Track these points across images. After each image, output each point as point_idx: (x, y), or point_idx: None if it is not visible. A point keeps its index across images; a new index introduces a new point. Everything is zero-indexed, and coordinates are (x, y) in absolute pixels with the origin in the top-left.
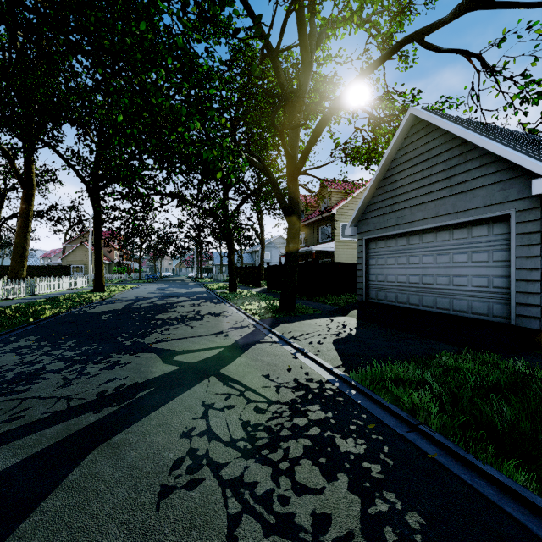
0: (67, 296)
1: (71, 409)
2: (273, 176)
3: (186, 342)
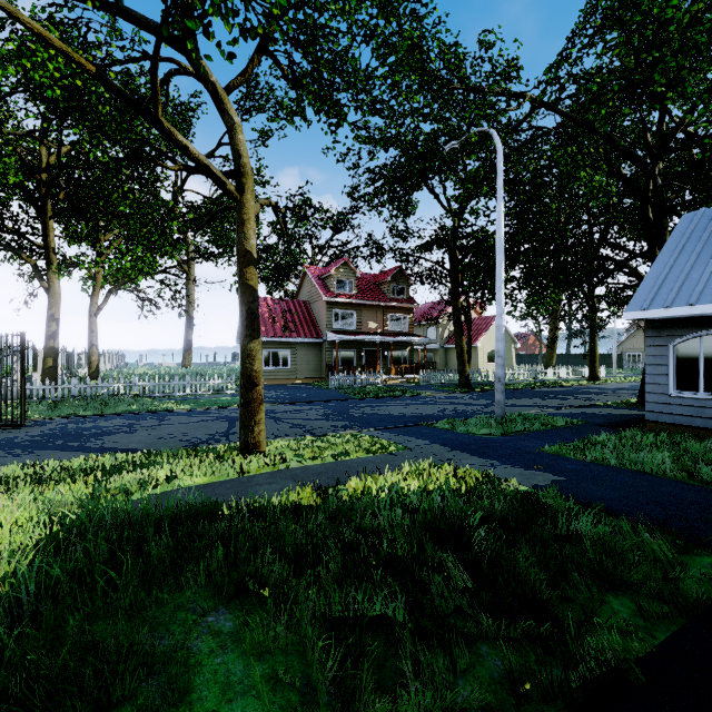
0: (552, 381)
1: (449, 402)
2: (641, 279)
3: (514, 402)
